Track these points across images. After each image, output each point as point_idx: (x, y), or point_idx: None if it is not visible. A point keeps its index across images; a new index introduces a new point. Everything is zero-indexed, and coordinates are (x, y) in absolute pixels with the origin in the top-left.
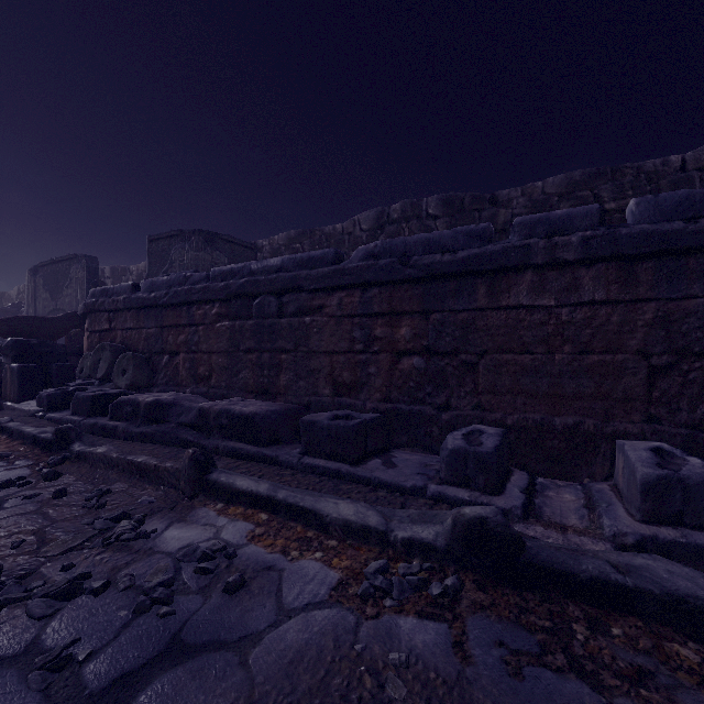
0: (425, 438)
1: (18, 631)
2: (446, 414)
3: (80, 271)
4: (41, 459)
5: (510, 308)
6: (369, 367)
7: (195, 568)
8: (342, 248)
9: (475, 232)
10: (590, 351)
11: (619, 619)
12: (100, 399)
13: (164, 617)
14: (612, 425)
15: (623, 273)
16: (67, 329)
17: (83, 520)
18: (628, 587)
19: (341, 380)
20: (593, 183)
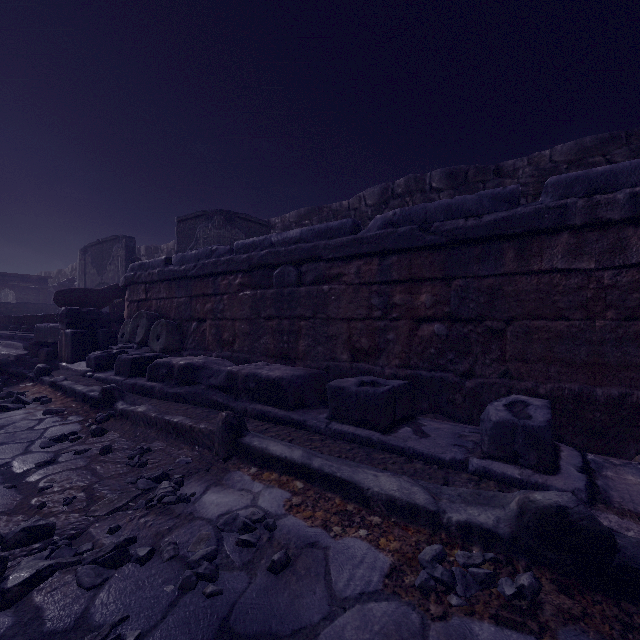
0: (447, 405)
1: (68, 601)
2: (469, 381)
3: (121, 249)
4: (89, 415)
5: (542, 272)
6: (387, 334)
7: (237, 540)
8: None
9: (502, 195)
10: (638, 317)
11: None
12: (139, 362)
13: (210, 597)
14: None
15: None
16: (111, 299)
17: (126, 479)
18: None
19: (359, 345)
20: (605, 148)
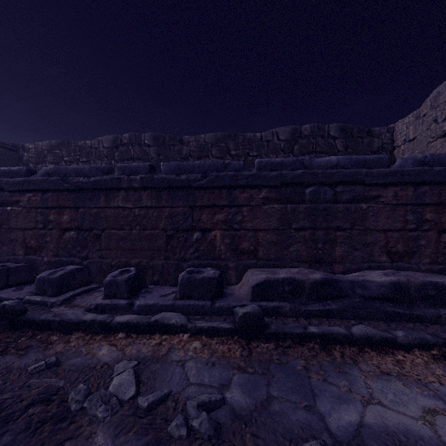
0: None
1: None
2: (85, 261)
3: None
4: None
5: (116, 207)
6: (46, 238)
7: None
8: (91, 157)
9: (100, 168)
10: (146, 229)
11: (45, 333)
12: None
13: None
14: (153, 261)
15: (157, 194)
16: None
17: None
18: (51, 321)
19: (30, 245)
20: (226, 140)
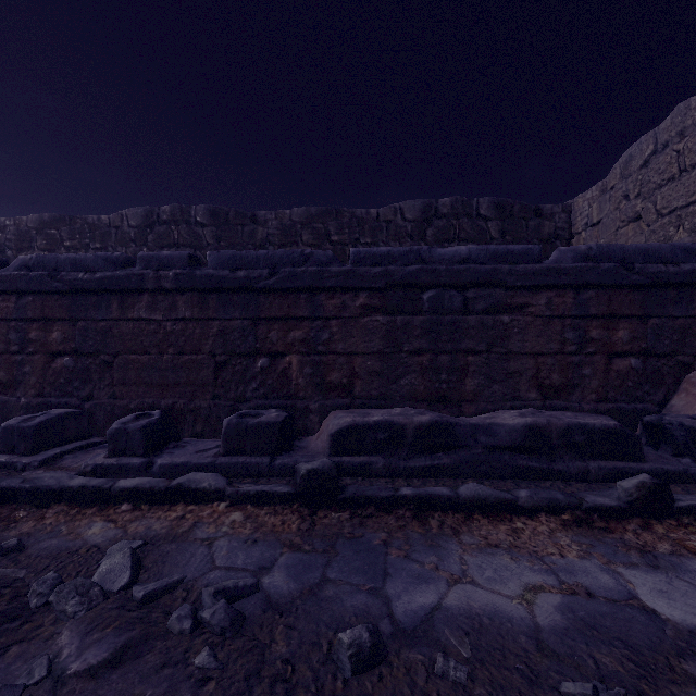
0: None
1: None
2: (88, 403)
3: None
4: None
5: (136, 320)
6: (24, 367)
7: None
8: (109, 241)
9: (112, 259)
10: (185, 352)
11: (7, 507)
12: None
13: None
14: (195, 402)
15: (201, 300)
16: None
17: None
18: (17, 489)
19: None
20: (324, 218)
